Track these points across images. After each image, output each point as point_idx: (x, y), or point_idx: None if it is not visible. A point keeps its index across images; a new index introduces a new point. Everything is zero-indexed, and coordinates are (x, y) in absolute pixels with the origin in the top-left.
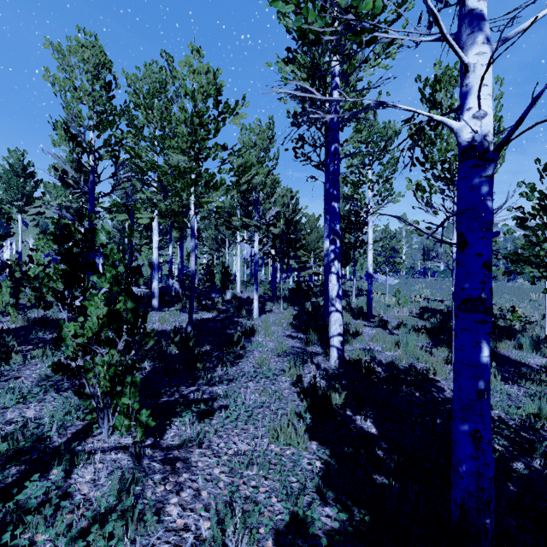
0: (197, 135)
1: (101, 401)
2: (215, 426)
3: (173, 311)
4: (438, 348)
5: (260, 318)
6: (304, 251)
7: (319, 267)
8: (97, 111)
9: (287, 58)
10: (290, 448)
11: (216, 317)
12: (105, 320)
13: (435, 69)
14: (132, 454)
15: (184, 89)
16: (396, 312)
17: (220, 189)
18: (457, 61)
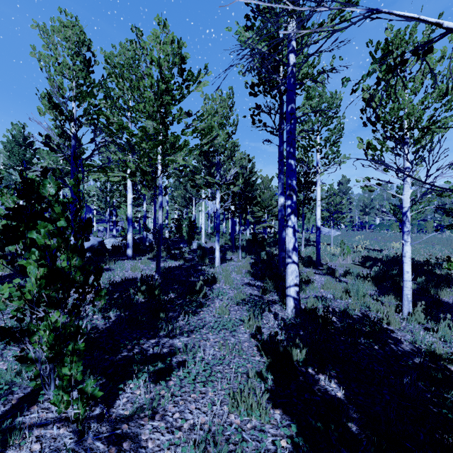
0: (162, 99)
1: (47, 365)
2: (172, 389)
3: (145, 260)
4: (385, 296)
5: (221, 266)
6: (259, 208)
7: (271, 221)
8: (77, 83)
9: (246, 26)
10: (251, 419)
11: (182, 265)
12: (43, 280)
13: (386, 33)
14: (77, 428)
15: (150, 56)
16: (340, 260)
17: (183, 149)
18: (407, 25)
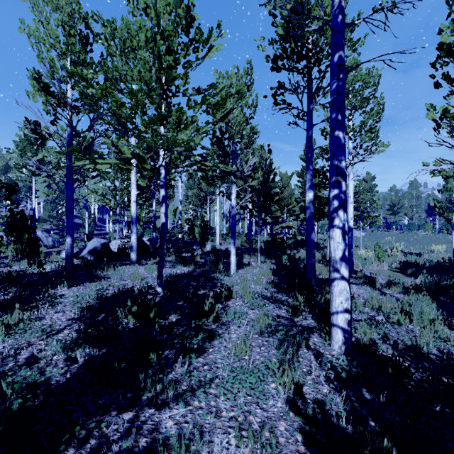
0: (161, 61)
1: None
2: None
3: (149, 266)
4: None
5: (237, 273)
6: (278, 207)
7: (289, 222)
8: (70, 60)
9: None
10: None
11: (192, 272)
12: None
13: None
14: None
15: None
16: (375, 266)
17: (189, 126)
18: None
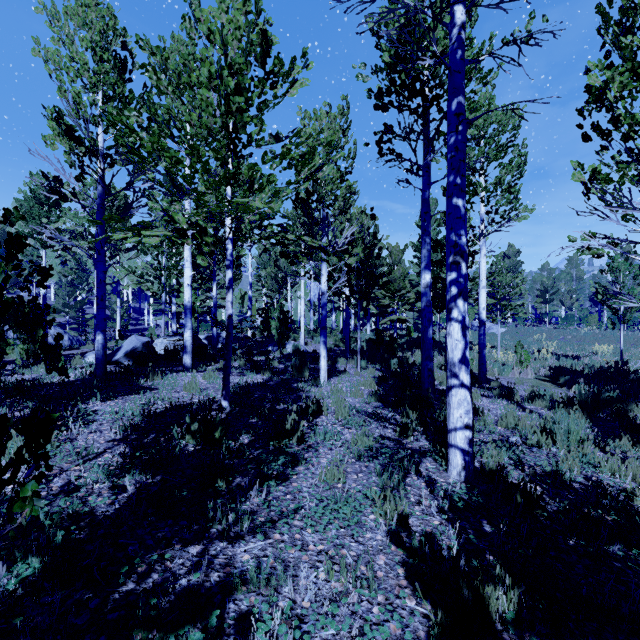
0: (229, 103)
1: None
2: None
3: (209, 373)
4: (616, 441)
5: (329, 383)
6: (386, 292)
7: (402, 313)
8: (103, 94)
9: None
10: None
11: (268, 381)
12: None
13: None
14: None
15: (206, 24)
16: (516, 373)
17: (266, 188)
18: None
